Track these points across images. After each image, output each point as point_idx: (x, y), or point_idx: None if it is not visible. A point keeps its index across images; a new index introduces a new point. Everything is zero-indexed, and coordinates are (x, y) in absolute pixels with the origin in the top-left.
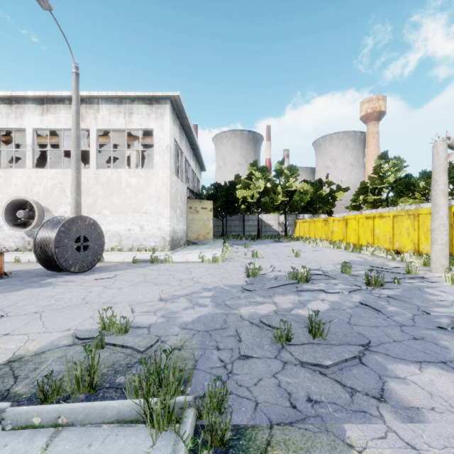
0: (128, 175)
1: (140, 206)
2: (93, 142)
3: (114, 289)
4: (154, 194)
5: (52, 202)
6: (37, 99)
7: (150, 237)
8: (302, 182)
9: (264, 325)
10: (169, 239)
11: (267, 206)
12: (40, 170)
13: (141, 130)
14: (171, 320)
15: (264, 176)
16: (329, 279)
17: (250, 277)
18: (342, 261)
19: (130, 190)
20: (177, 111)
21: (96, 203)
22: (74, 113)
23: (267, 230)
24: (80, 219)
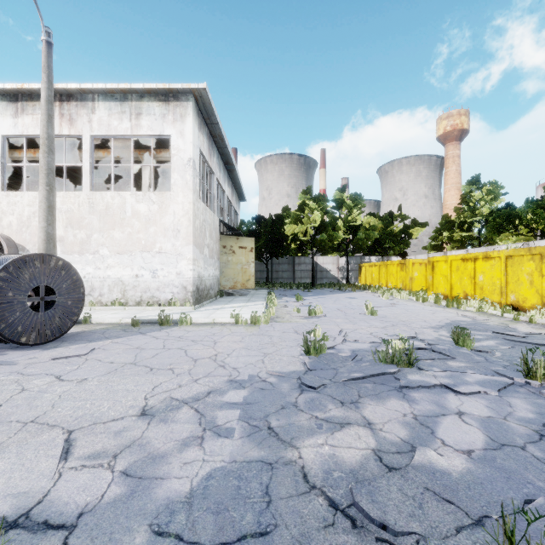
0: (134, 200)
1: (152, 242)
2: (87, 155)
3: (71, 381)
4: (171, 226)
5: (30, 237)
6: (9, 94)
7: (165, 286)
8: (368, 216)
9: (365, 518)
10: (192, 289)
11: (324, 245)
12: (12, 193)
13: (158, 143)
14: (138, 493)
15: (321, 206)
16: (443, 358)
17: (310, 353)
18: (441, 322)
19: (138, 221)
20: (205, 113)
21: (90, 238)
22: (43, 101)
23: (323, 277)
24: (39, 259)
